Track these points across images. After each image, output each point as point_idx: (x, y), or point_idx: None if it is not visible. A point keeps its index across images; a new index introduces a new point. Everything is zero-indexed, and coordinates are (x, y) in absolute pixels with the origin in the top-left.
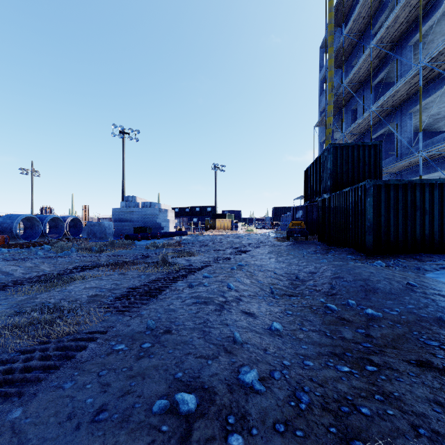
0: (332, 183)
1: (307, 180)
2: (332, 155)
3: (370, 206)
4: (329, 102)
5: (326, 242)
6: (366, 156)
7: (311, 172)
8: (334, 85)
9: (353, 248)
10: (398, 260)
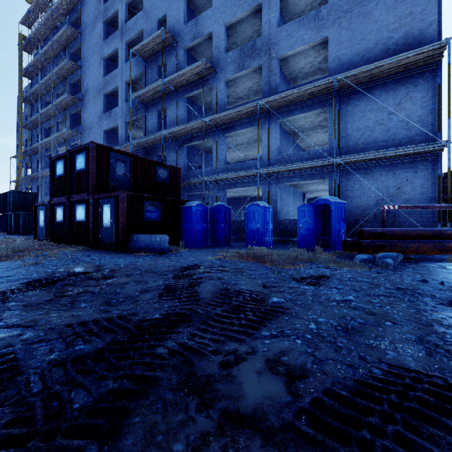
0: (13, 207)
1: (1, 201)
2: (13, 195)
3: (22, 220)
4: (20, 153)
5: (10, 234)
6: (31, 198)
7: (3, 197)
8: (28, 135)
9: (18, 234)
10: (29, 235)
